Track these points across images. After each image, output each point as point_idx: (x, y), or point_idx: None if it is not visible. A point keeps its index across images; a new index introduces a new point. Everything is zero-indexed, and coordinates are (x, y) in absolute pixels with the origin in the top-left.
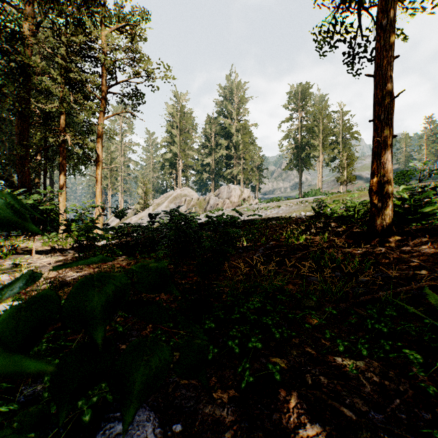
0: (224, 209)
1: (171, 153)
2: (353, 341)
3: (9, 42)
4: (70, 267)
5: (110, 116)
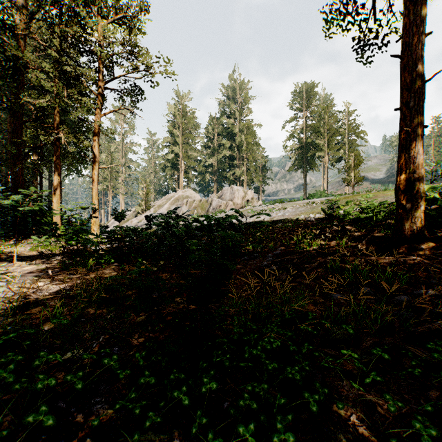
0: (227, 210)
1: (173, 154)
2: (428, 412)
3: None
4: (50, 278)
5: (107, 112)
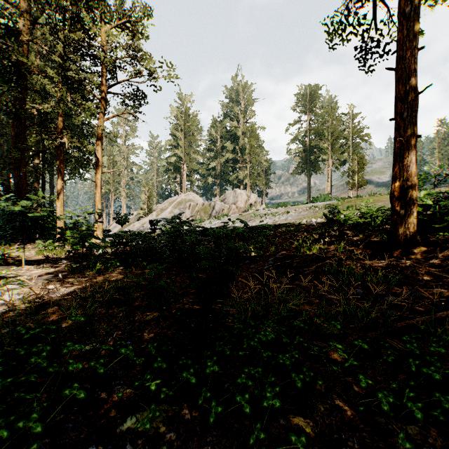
0: (230, 214)
1: (175, 157)
2: (394, 389)
3: (2, 39)
4: (60, 281)
5: (110, 117)
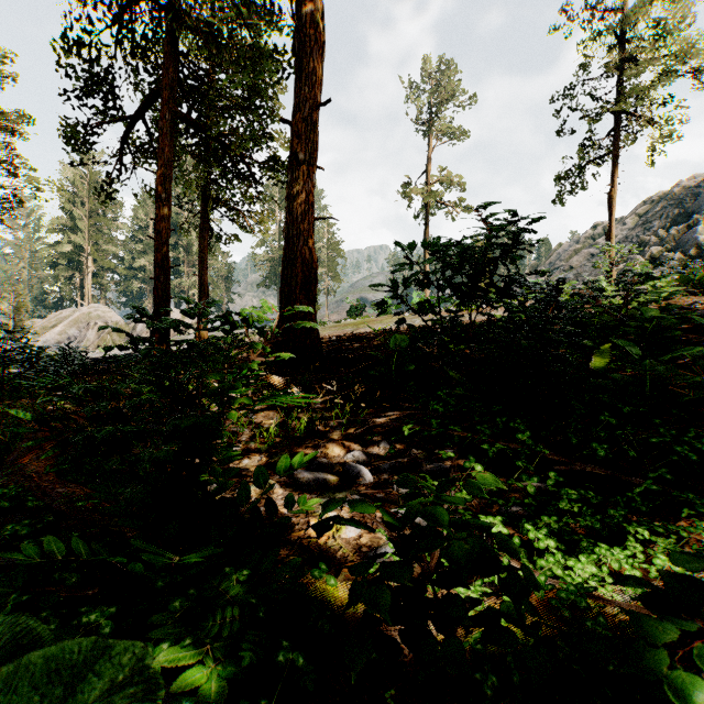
0: None
1: (71, 245)
2: None
3: None
4: None
5: None
